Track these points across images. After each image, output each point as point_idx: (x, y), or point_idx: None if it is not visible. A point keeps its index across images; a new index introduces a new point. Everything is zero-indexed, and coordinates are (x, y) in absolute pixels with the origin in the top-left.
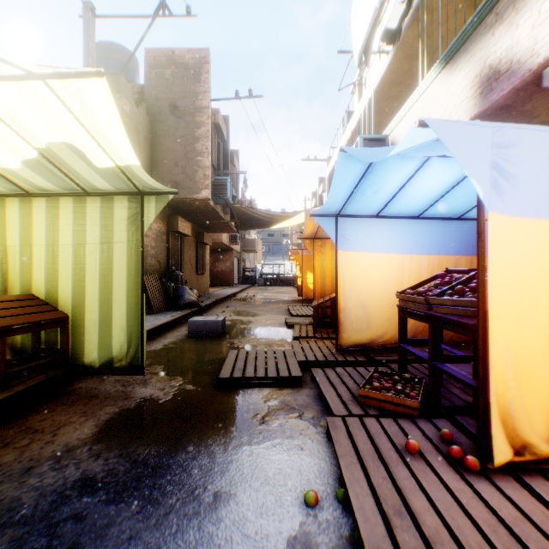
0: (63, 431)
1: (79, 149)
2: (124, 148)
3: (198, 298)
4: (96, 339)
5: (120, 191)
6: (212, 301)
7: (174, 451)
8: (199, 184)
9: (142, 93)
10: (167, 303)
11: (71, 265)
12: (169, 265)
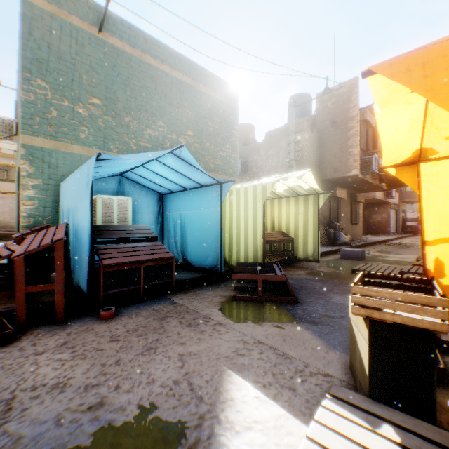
0: (296, 272)
1: (300, 186)
2: (314, 184)
3: (351, 240)
4: (302, 248)
5: (310, 194)
6: (361, 243)
7: (330, 280)
8: (350, 167)
9: (314, 120)
10: (329, 241)
11: (293, 221)
12: (330, 218)
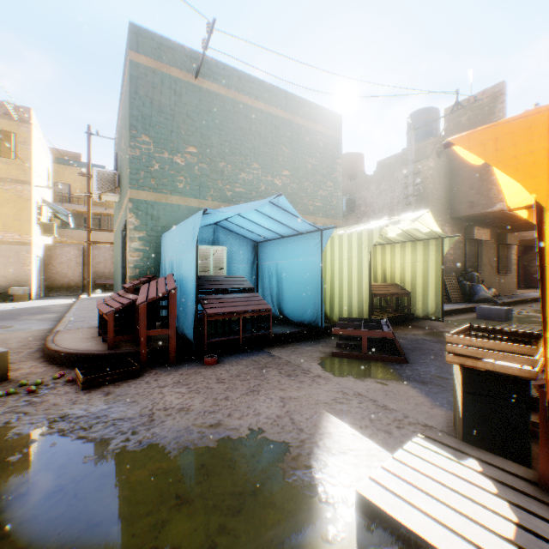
0: (412, 331)
1: (417, 229)
2: (434, 227)
3: (495, 296)
4: (420, 303)
5: (431, 238)
6: (511, 300)
7: None
8: (492, 200)
9: (442, 141)
10: (462, 297)
11: (410, 271)
12: (465, 267)
